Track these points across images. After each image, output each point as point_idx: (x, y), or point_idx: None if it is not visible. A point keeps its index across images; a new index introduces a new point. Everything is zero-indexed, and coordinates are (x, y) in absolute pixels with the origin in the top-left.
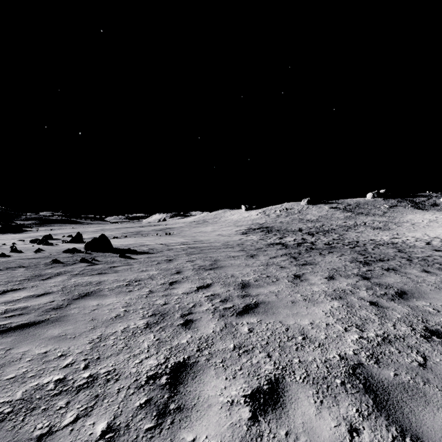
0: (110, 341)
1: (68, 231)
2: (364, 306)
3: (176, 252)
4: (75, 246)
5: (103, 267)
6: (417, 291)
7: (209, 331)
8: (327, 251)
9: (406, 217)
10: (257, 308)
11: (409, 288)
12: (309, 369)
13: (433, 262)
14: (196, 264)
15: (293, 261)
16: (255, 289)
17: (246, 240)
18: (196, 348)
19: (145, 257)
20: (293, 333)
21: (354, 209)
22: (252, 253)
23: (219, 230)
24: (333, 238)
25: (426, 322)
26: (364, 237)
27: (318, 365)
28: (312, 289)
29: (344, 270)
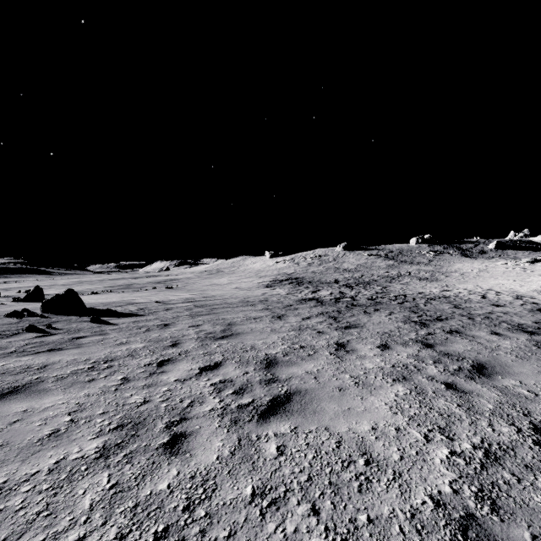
0: (16, 498)
1: (29, 284)
2: (440, 392)
3: (176, 313)
4: (30, 306)
5: (61, 339)
6: (497, 363)
7: (211, 457)
8: (372, 308)
9: (454, 266)
10: (289, 403)
11: (486, 358)
12: (389, 540)
13: (499, 321)
14: (202, 331)
15: (333, 323)
16: (286, 368)
17: (271, 295)
18: (183, 502)
19: (130, 321)
20: (350, 452)
21: (397, 257)
22: (279, 313)
23: (238, 282)
24: (376, 291)
25: (530, 416)
26: (412, 290)
27: (402, 527)
28: (364, 365)
29: (399, 334)
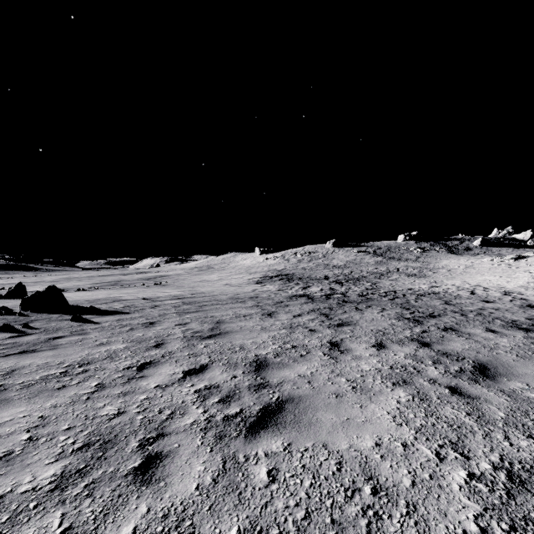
0: None
1: (14, 280)
2: (446, 398)
3: (163, 310)
4: (10, 303)
5: (36, 340)
6: (499, 364)
7: (190, 486)
8: (363, 305)
9: (441, 263)
10: (281, 413)
11: (487, 358)
12: None
13: (492, 317)
14: (189, 330)
15: (325, 320)
16: (277, 371)
17: (261, 291)
18: None
19: (114, 319)
20: (353, 477)
21: (385, 253)
22: (269, 310)
23: (228, 278)
24: (366, 287)
25: None
26: (401, 286)
27: None
28: (360, 366)
29: (394, 332)
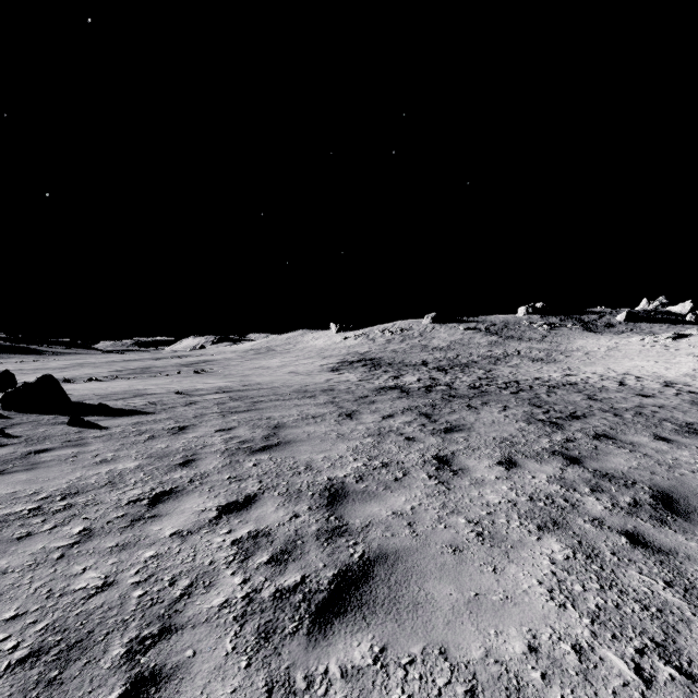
0: None
1: (8, 367)
2: (625, 553)
3: (201, 409)
4: None
5: (9, 454)
6: (689, 492)
7: None
8: (478, 401)
9: (575, 344)
10: (368, 584)
11: (668, 482)
12: None
13: (657, 419)
14: (234, 438)
15: (427, 423)
16: (360, 505)
17: (338, 382)
18: None
19: (129, 422)
20: None
21: (501, 331)
22: (349, 408)
23: (293, 364)
24: (479, 376)
25: None
26: (525, 375)
27: None
28: (484, 497)
29: (526, 441)
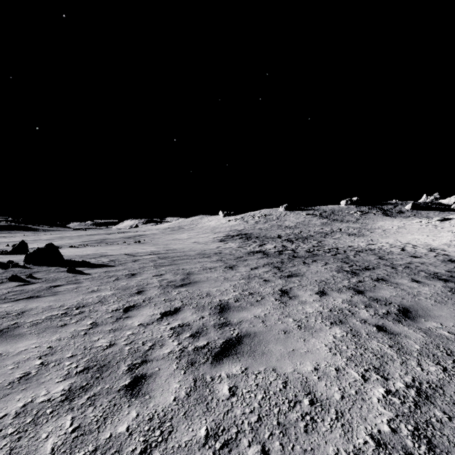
0: None
1: (16, 239)
2: (373, 334)
3: (142, 264)
4: (15, 258)
5: (39, 287)
6: (419, 307)
7: (169, 398)
8: (310, 260)
9: (377, 224)
10: (240, 345)
11: (410, 303)
12: None
13: (417, 270)
14: (164, 280)
15: (277, 272)
16: (237, 312)
17: (224, 248)
18: (141, 445)
19: (102, 271)
20: (295, 393)
21: (330, 216)
22: (231, 264)
23: (196, 237)
24: (313, 245)
25: (453, 355)
26: (343, 244)
27: None
28: (305, 309)
29: (334, 282)
